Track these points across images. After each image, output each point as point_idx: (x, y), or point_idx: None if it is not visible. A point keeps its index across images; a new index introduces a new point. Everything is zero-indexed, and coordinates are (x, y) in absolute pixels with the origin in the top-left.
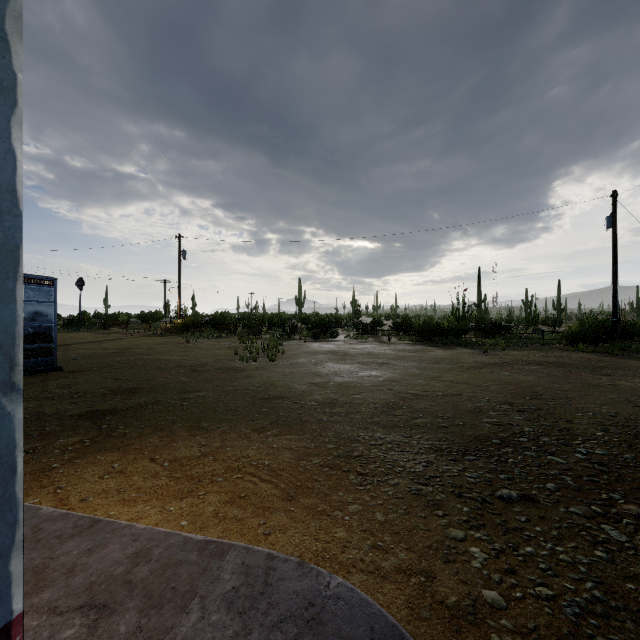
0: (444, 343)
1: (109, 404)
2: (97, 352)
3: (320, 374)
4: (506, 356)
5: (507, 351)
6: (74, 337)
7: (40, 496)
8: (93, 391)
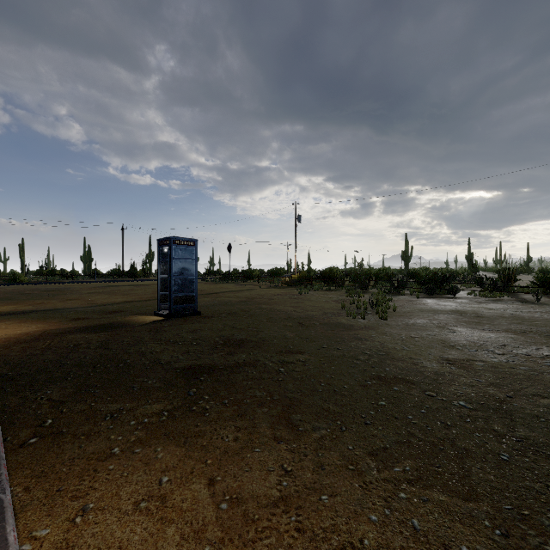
0: None
1: (212, 358)
2: (231, 300)
3: (453, 344)
4: None
5: None
6: (222, 287)
7: (55, 522)
8: (209, 339)
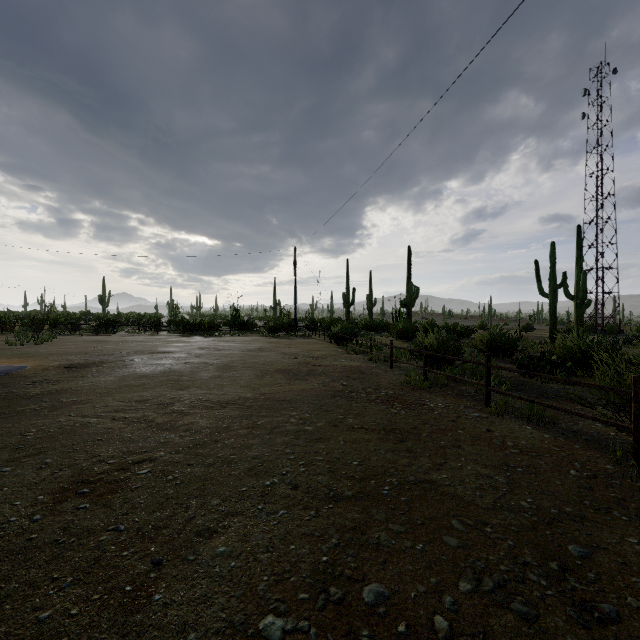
0: (194, 334)
1: None
2: None
3: (66, 348)
4: (211, 339)
5: (223, 337)
6: None
7: None
8: None
